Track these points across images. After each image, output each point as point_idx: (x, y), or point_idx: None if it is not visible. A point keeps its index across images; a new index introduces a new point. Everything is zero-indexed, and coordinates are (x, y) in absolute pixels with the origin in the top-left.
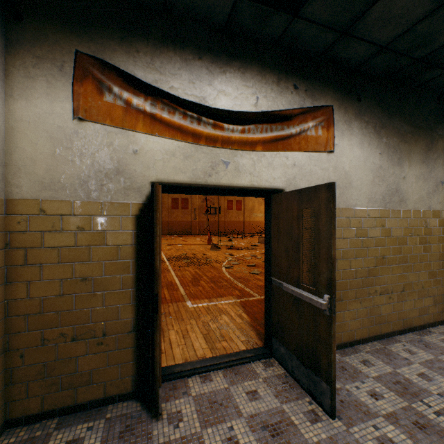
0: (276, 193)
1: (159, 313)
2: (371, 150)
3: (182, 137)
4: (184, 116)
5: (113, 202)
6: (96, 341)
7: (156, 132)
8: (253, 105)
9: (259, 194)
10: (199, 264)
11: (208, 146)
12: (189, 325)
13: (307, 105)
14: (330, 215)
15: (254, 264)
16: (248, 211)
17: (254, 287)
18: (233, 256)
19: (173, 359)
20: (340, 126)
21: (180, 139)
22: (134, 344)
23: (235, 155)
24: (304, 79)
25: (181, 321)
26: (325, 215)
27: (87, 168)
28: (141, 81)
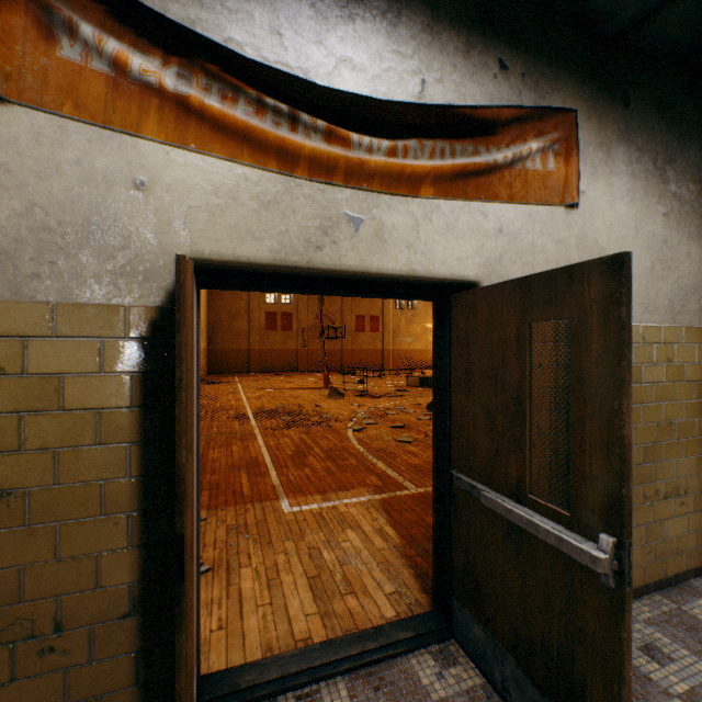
0: (460, 291)
1: (187, 585)
2: (648, 206)
3: (255, 156)
4: (258, 110)
5: (82, 304)
6: (37, 646)
7: (191, 141)
8: (414, 97)
9: (424, 293)
10: (308, 424)
11: (314, 180)
12: (282, 554)
13: (526, 105)
14: (618, 336)
15: (402, 424)
16: (390, 333)
17: (406, 469)
18: (366, 409)
19: (241, 644)
20: (591, 155)
21: (248, 160)
22: (137, 644)
23: (375, 205)
24: (521, 50)
25: (267, 545)
26: (602, 336)
27: (13, 221)
28: (153, 15)
